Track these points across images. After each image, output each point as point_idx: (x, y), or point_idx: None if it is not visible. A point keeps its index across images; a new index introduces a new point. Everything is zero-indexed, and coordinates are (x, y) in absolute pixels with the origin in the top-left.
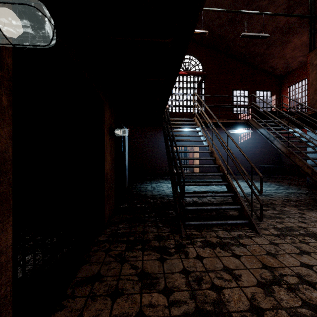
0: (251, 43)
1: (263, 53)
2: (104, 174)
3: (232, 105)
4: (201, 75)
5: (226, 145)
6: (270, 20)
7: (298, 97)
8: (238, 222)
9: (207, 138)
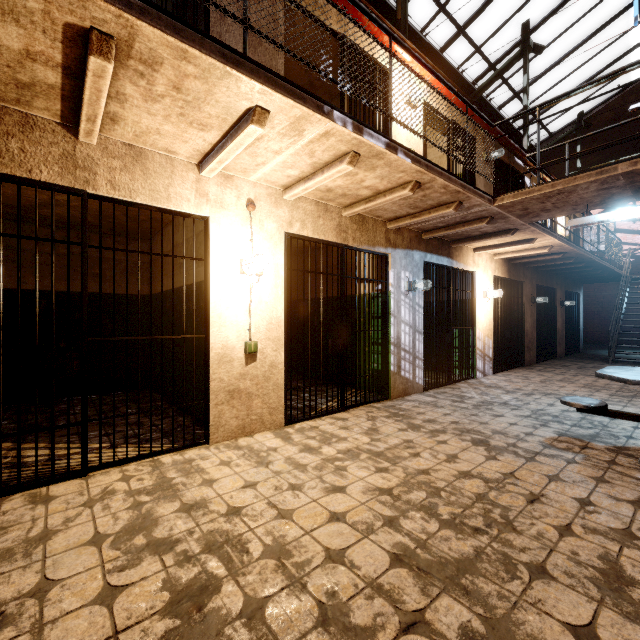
0: None
1: None
2: (556, 329)
3: None
4: None
5: None
6: None
7: None
8: None
9: None
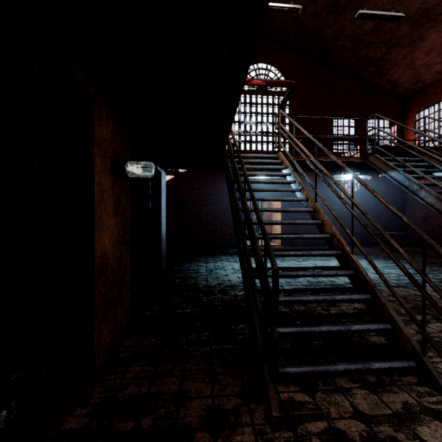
0: (363, 43)
1: (379, 60)
2: (93, 258)
3: (335, 137)
4: (288, 86)
5: (349, 197)
6: (395, 2)
7: (434, 128)
8: (395, 366)
9: (304, 186)
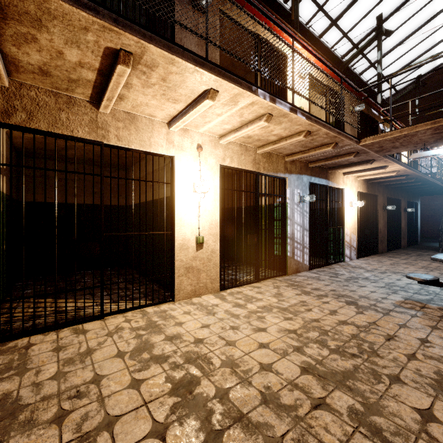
0: None
1: None
2: (401, 228)
3: None
4: None
5: None
6: None
7: None
8: None
9: None
